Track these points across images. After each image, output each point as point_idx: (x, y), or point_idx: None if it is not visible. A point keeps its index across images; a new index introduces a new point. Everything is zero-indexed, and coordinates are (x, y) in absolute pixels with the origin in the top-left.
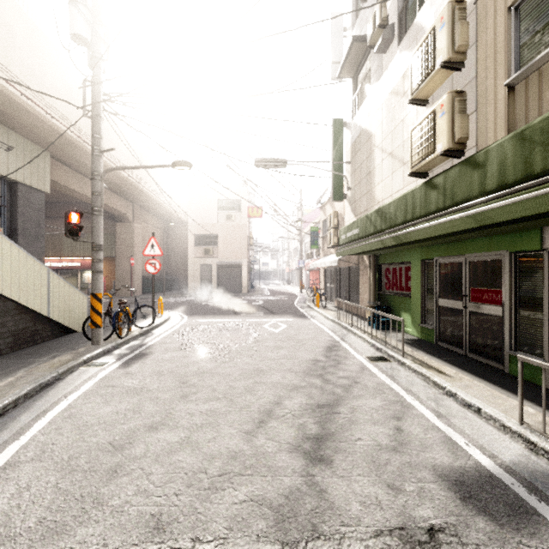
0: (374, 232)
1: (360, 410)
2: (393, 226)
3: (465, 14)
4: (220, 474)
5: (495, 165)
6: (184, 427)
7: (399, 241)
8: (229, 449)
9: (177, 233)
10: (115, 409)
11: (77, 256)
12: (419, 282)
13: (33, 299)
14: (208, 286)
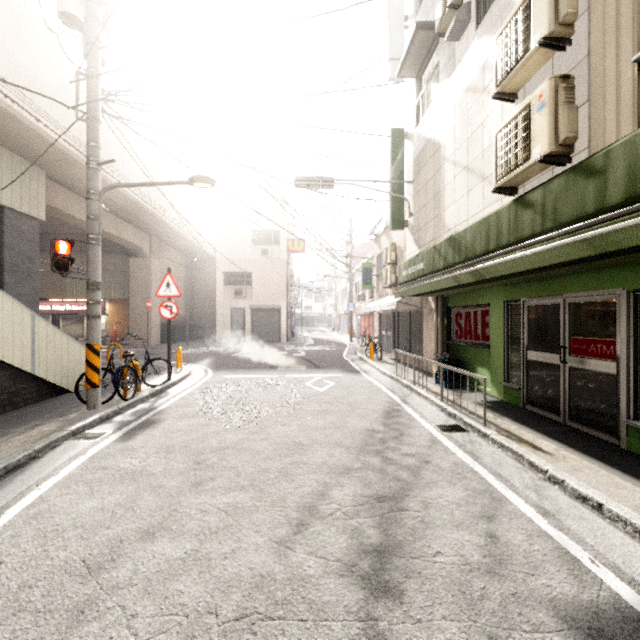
0: (444, 267)
1: (436, 505)
2: (470, 259)
3: None
4: (238, 617)
5: (621, 170)
6: (193, 533)
7: (479, 277)
8: (253, 570)
9: (203, 271)
10: (101, 504)
11: (83, 297)
12: (501, 330)
13: (12, 352)
14: (239, 333)
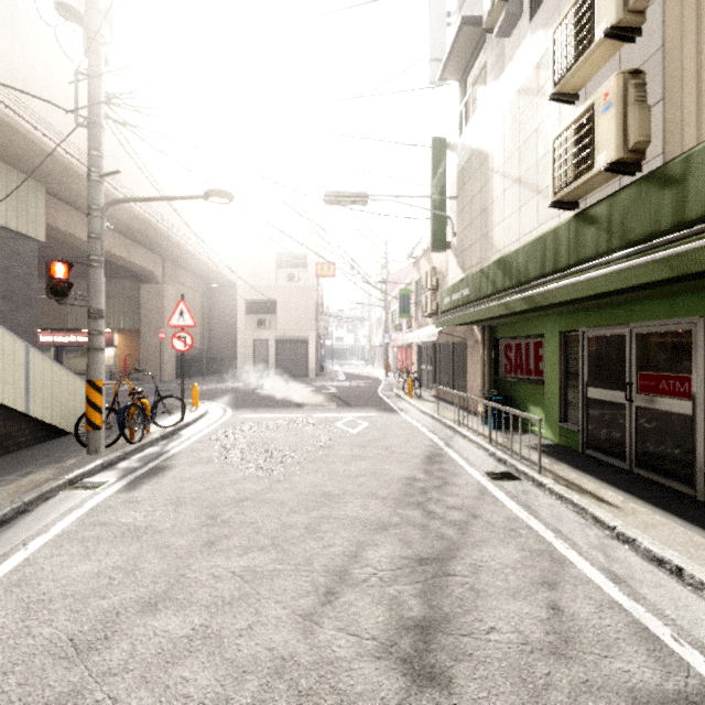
0: (493, 293)
1: (487, 568)
2: (522, 283)
3: None
4: None
5: (704, 178)
6: (203, 604)
7: (534, 304)
8: (273, 651)
9: (223, 298)
10: (97, 567)
11: None
12: (557, 364)
13: (2, 389)
14: (263, 367)
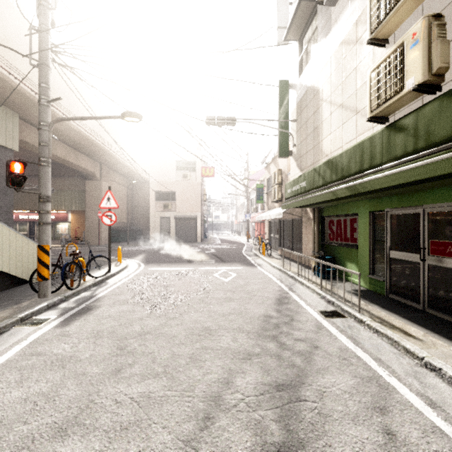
0: (323, 184)
1: (330, 394)
2: (345, 177)
3: None
4: None
5: None
6: (104, 429)
7: (355, 191)
8: None
9: (140, 190)
10: (26, 394)
11: (52, 209)
12: (367, 234)
13: None
14: (166, 236)
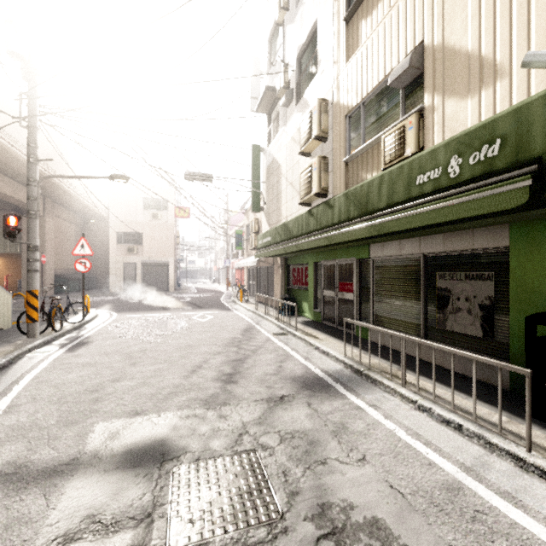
0: (280, 241)
1: (260, 360)
2: (291, 238)
3: (327, 109)
4: (170, 393)
5: (337, 209)
6: (139, 378)
7: (293, 249)
8: (173, 384)
9: (94, 229)
10: (78, 375)
11: None
12: (313, 279)
13: None
14: (132, 284)
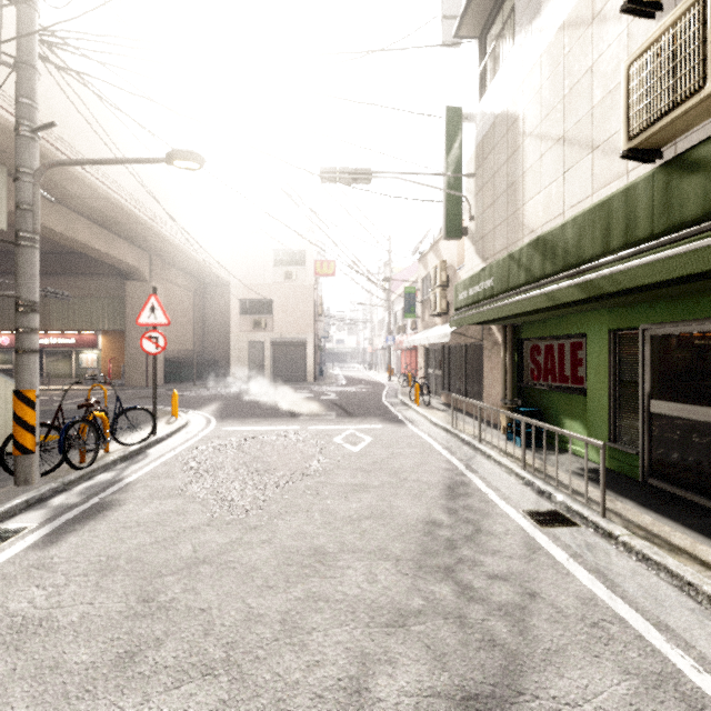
0: (527, 282)
1: None
2: (572, 266)
3: None
4: None
5: None
6: None
7: (595, 290)
8: None
9: (217, 298)
10: None
11: (71, 329)
12: (605, 369)
13: None
14: (258, 371)
